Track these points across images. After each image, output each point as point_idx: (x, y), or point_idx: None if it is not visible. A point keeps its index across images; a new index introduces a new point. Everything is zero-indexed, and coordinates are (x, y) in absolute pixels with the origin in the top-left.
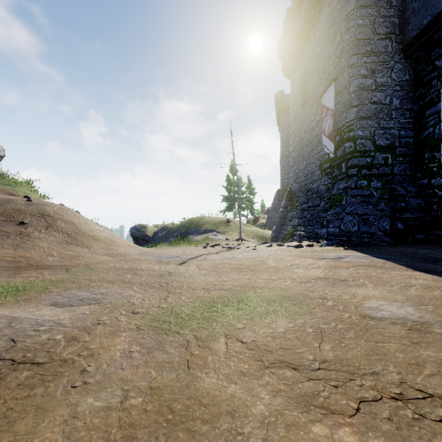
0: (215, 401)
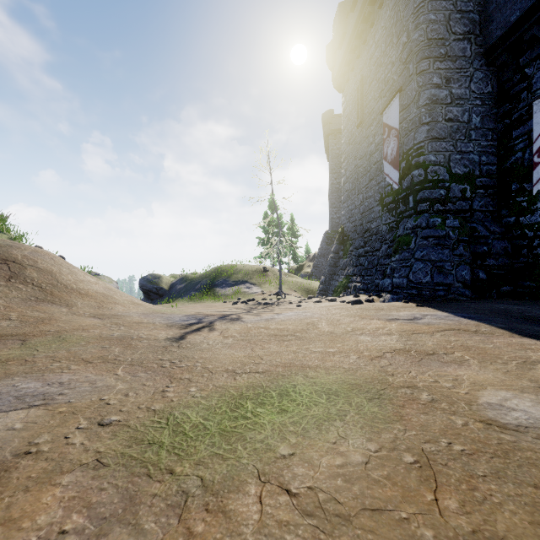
0: None
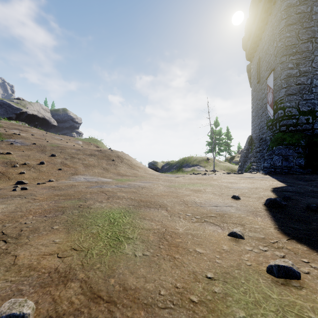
0: (180, 192)
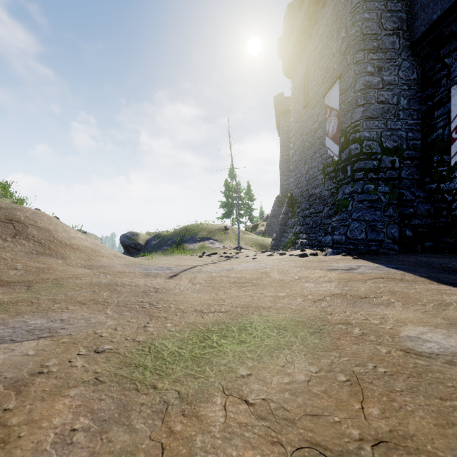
0: None
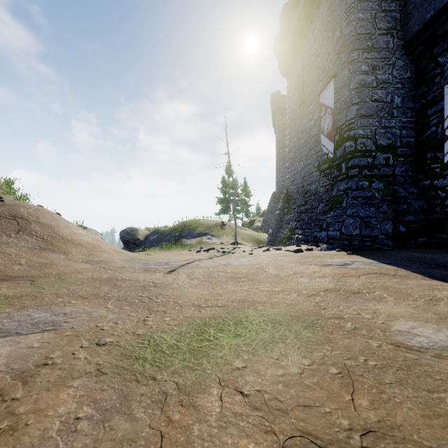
0: None
